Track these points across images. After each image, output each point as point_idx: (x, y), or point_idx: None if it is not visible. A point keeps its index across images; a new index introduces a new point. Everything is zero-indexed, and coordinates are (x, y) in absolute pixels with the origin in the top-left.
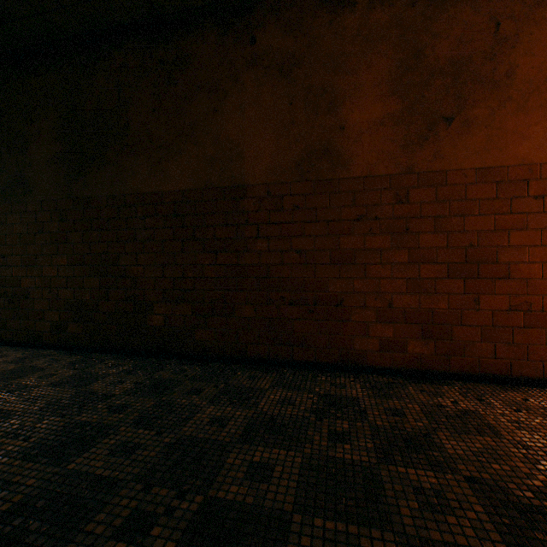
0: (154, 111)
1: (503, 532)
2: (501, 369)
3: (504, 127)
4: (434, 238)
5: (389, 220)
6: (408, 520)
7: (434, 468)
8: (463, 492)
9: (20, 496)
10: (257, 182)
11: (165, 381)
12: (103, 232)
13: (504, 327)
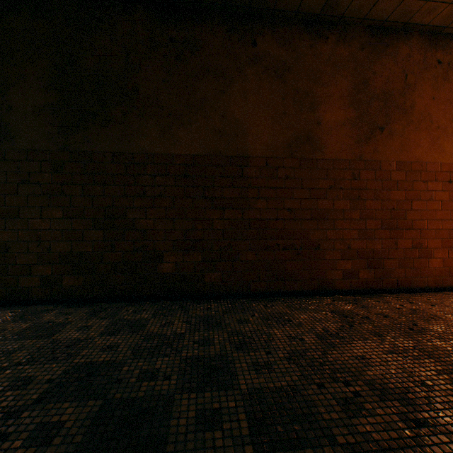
0: (164, 81)
1: None
2: (407, 284)
3: (409, 138)
4: (374, 204)
5: (348, 190)
6: None
7: (441, 340)
8: None
9: (242, 414)
10: (258, 155)
11: (207, 317)
12: (108, 187)
13: (409, 258)
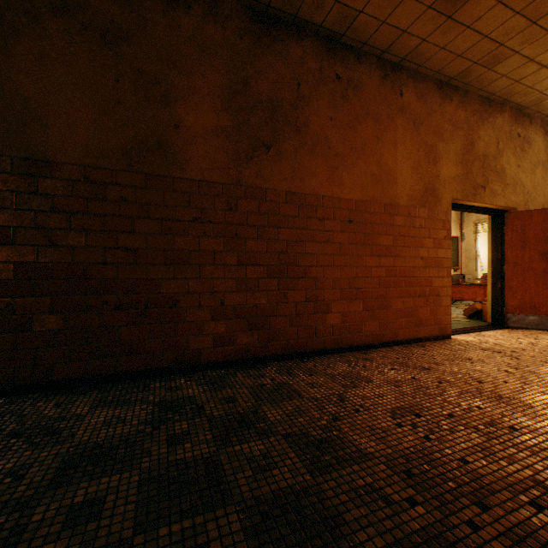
0: None
1: (308, 464)
2: (301, 347)
3: (303, 164)
4: (258, 244)
5: (222, 224)
6: (245, 487)
7: (262, 437)
8: (283, 447)
9: None
10: (69, 161)
11: None
12: None
13: (303, 315)
